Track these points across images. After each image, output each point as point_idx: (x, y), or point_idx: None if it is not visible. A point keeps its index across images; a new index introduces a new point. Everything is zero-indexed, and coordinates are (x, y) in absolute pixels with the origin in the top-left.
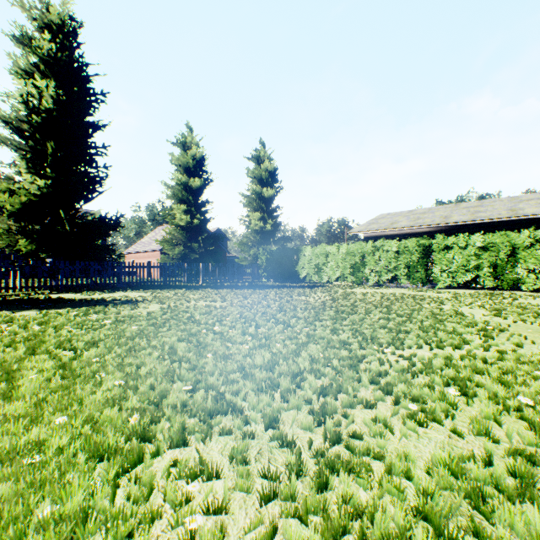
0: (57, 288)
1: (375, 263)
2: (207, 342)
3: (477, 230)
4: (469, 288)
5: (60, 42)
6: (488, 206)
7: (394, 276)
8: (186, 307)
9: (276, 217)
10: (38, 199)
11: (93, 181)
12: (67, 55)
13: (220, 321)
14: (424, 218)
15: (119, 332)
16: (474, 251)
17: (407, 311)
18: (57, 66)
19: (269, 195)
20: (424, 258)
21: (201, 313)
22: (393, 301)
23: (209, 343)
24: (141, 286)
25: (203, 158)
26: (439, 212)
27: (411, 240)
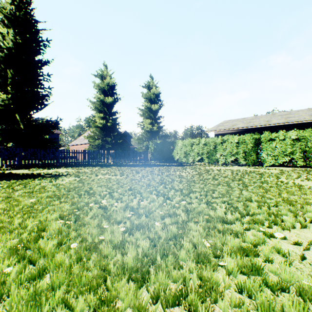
0: (14, 166)
1: (223, 150)
2: (85, 220)
3: (289, 129)
4: (283, 166)
5: (17, 4)
6: (294, 114)
7: (235, 158)
8: (92, 180)
9: (160, 122)
10: (3, 108)
11: (40, 97)
12: (23, 14)
13: (111, 193)
14: (253, 122)
15: (9, 207)
16: (290, 142)
17: (258, 184)
18: (17, 21)
19: (155, 109)
20: (256, 147)
21: (99, 185)
22: (242, 175)
23: (87, 222)
24: (72, 165)
25: (114, 84)
26: (262, 118)
27: (247, 135)
